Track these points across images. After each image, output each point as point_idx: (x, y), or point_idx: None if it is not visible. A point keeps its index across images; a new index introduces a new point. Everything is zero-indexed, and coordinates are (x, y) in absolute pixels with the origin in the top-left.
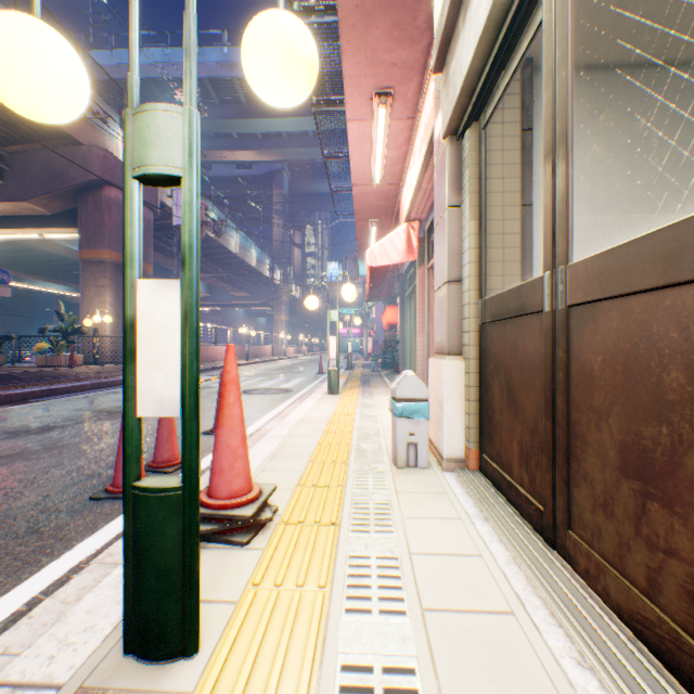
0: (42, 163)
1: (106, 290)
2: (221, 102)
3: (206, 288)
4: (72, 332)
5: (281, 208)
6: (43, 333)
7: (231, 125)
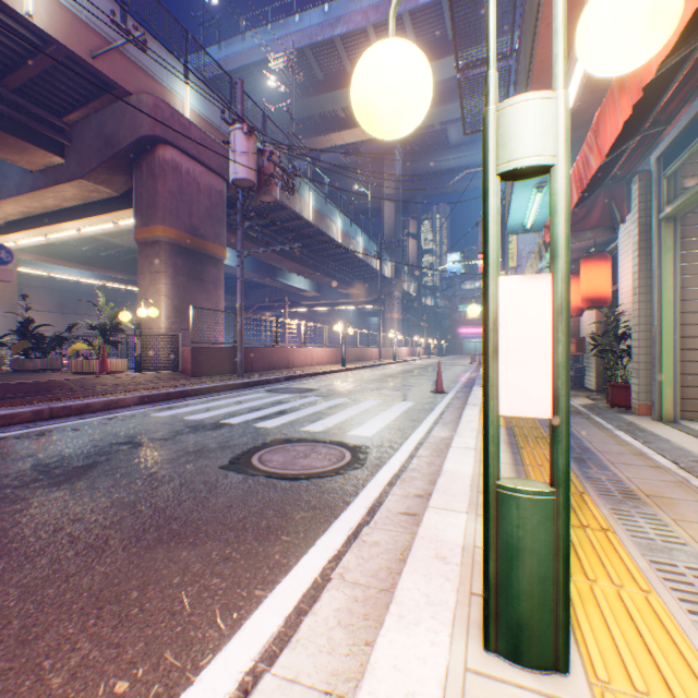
0: (97, 129)
1: (160, 276)
2: (324, 75)
3: (314, 287)
4: (110, 329)
5: (392, 192)
6: (70, 330)
7: (334, 99)
